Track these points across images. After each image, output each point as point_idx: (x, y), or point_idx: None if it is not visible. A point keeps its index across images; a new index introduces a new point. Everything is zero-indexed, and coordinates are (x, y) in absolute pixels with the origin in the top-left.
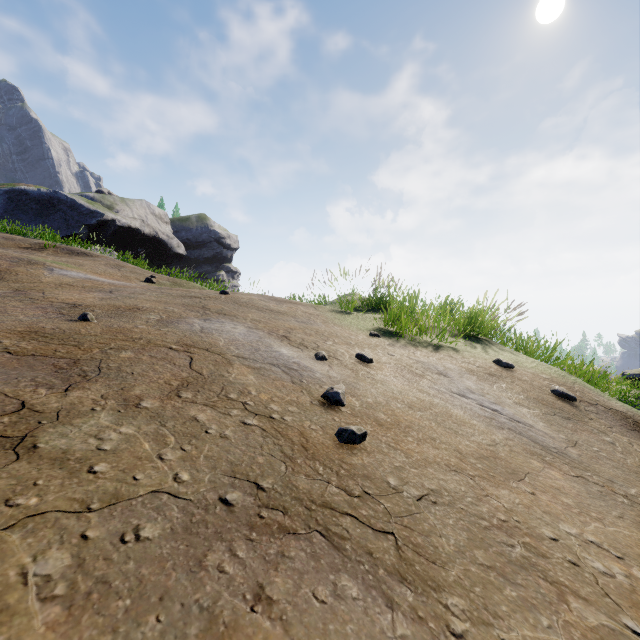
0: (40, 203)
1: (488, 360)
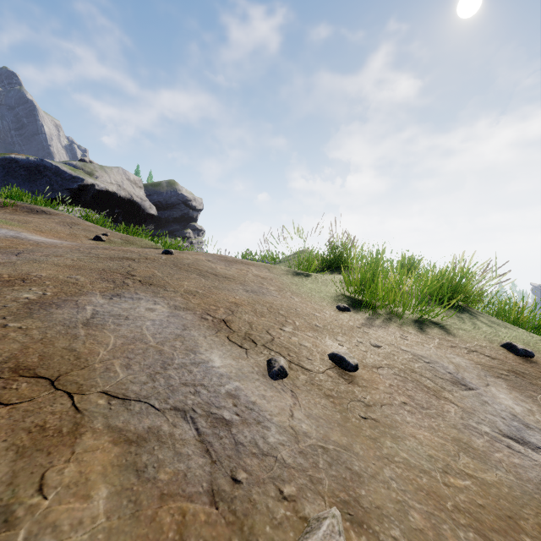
0: (28, 170)
1: (494, 343)
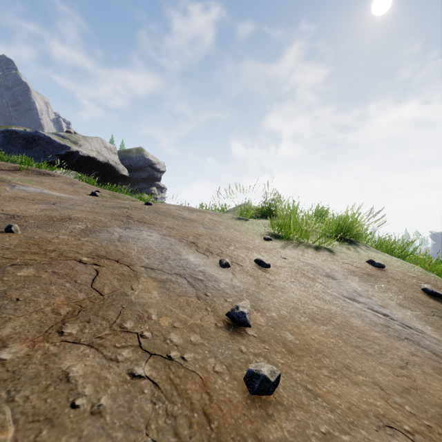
0: (26, 139)
1: (362, 260)
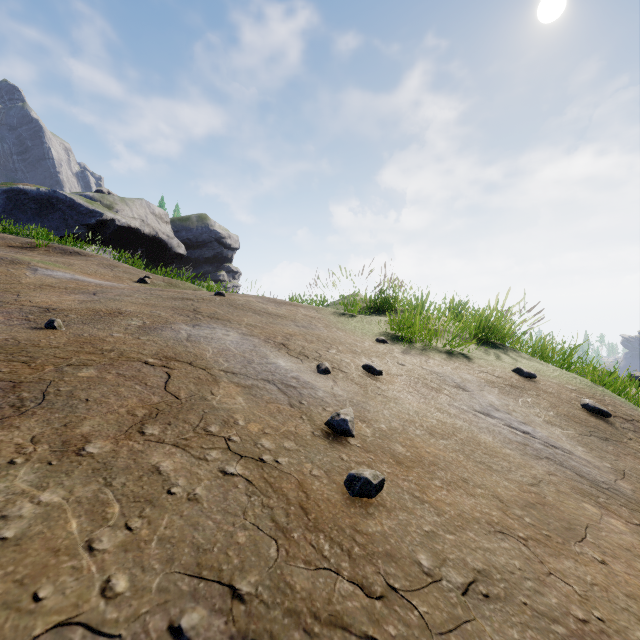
0: (39, 203)
1: (507, 369)
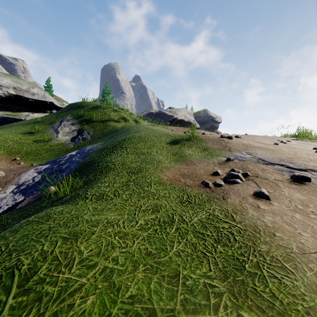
0: (156, 115)
1: None
